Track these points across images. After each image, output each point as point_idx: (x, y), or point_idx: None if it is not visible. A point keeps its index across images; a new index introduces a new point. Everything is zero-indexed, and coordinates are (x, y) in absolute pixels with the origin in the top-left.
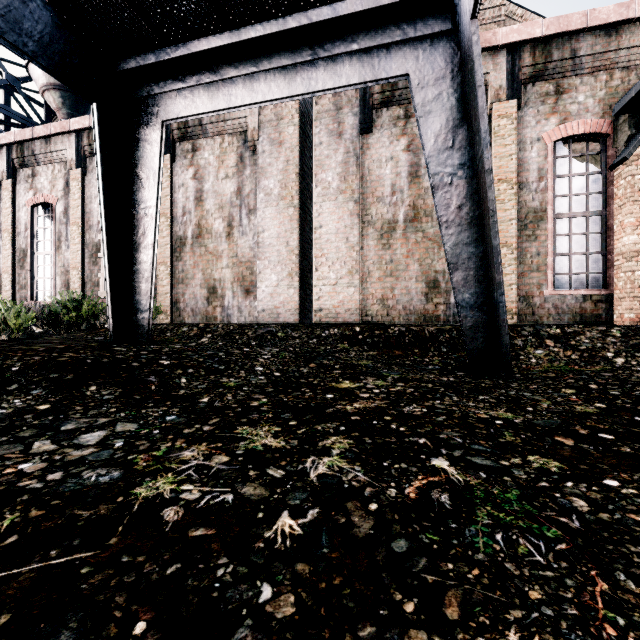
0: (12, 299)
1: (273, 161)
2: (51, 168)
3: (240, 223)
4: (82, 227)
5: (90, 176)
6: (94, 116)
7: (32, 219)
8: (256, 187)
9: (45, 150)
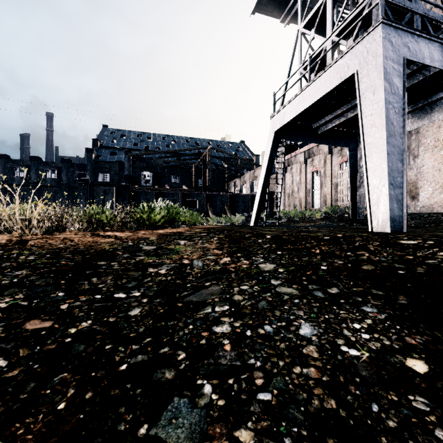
0: (305, 208)
1: (429, 128)
2: (319, 156)
3: (408, 164)
4: (331, 177)
5: (334, 156)
6: (347, 151)
7: (312, 177)
8: (418, 144)
9: (317, 150)
